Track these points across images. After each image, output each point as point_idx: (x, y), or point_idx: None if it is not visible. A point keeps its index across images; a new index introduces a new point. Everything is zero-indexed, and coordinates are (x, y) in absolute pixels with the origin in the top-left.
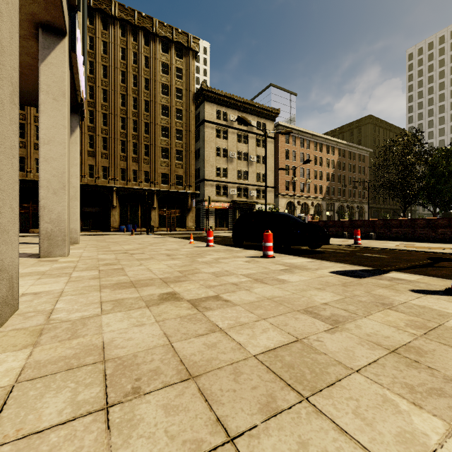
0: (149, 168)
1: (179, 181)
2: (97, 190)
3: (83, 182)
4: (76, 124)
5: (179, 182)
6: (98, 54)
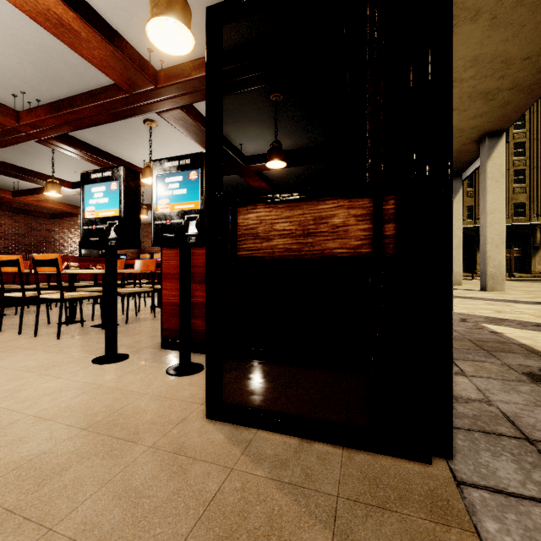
0: (473, 201)
1: (519, 210)
2: None
3: None
4: (460, 186)
5: (519, 212)
6: None
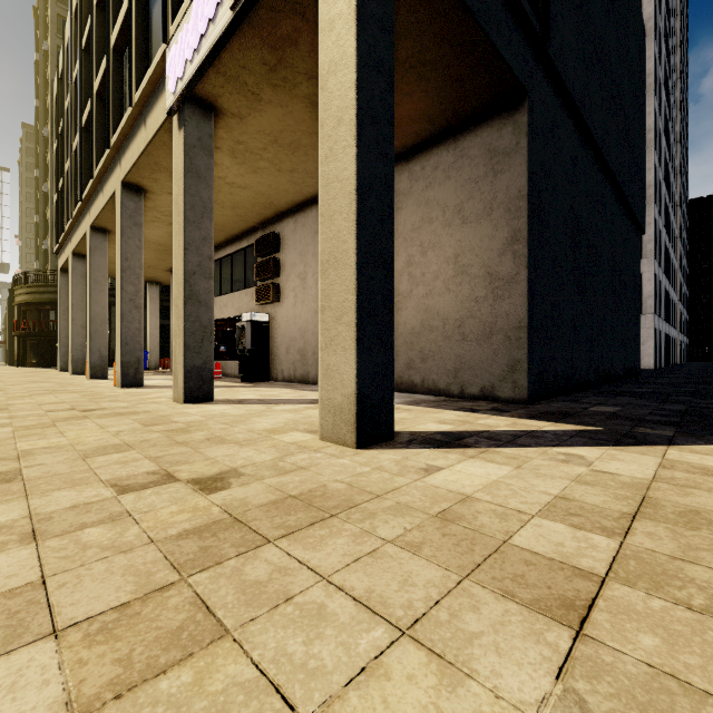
0: None
1: None
2: None
3: None
4: None
5: None
6: None
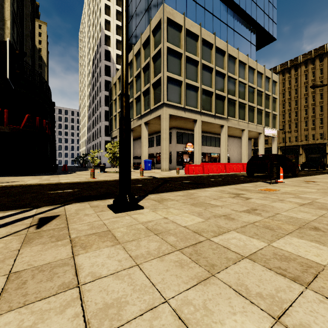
0: None
1: None
2: (316, 146)
3: (308, 143)
4: (274, 139)
5: None
6: (317, 77)
